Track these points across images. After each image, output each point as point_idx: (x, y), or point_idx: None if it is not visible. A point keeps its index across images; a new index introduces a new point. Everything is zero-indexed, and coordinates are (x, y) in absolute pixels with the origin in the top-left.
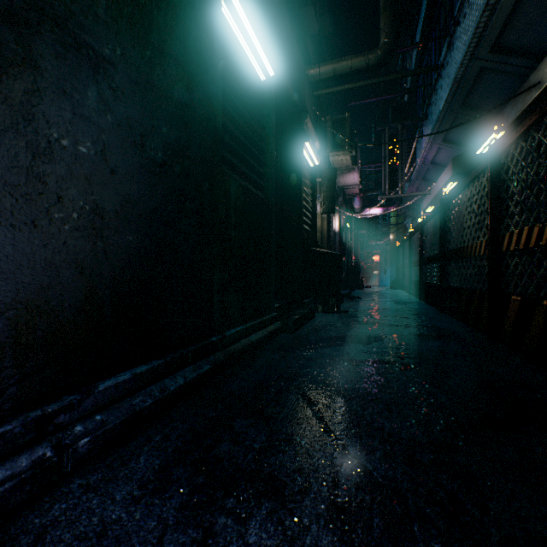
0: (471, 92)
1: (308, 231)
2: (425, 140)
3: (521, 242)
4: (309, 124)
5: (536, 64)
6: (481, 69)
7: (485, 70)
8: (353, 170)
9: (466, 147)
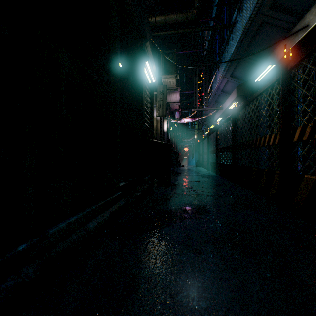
0: (252, 41)
1: (148, 127)
2: (219, 76)
3: None
4: (149, 48)
5: (296, 20)
6: (261, 23)
7: (263, 24)
8: (177, 90)
9: (243, 81)
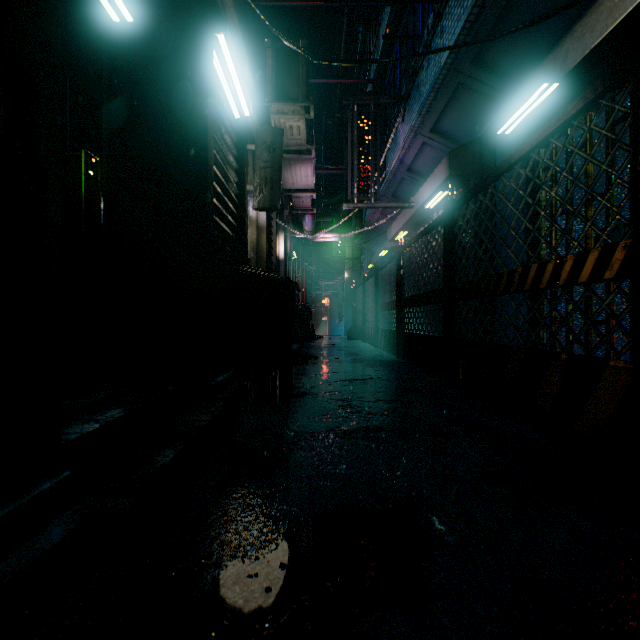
0: (494, 32)
1: (228, 232)
2: (405, 131)
3: None
4: None
5: None
6: None
7: None
8: (308, 155)
9: (459, 144)
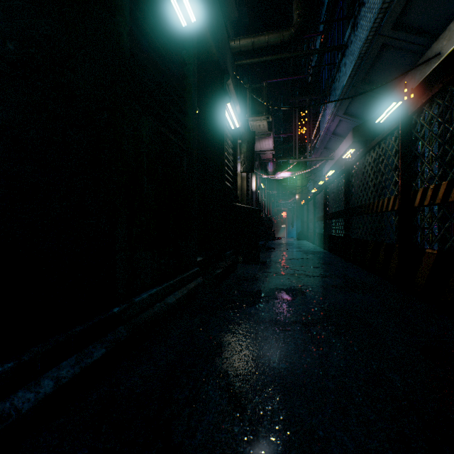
0: (371, 68)
1: (230, 187)
2: (328, 113)
3: (439, 196)
4: (231, 86)
5: (430, 42)
6: (382, 46)
7: (385, 47)
8: (269, 136)
9: (362, 120)
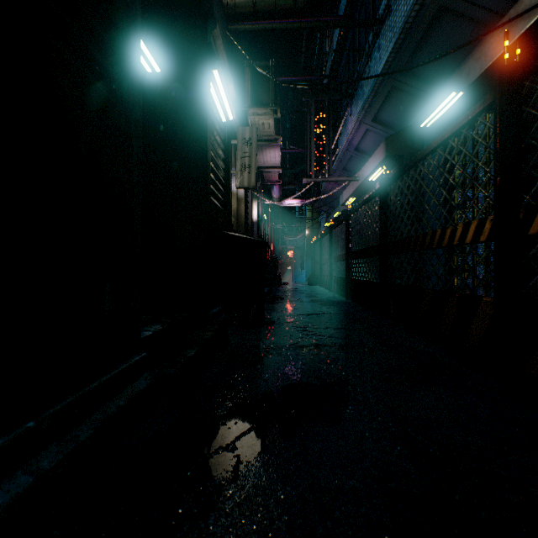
0: (417, 50)
1: (219, 207)
2: (352, 120)
3: None
4: (220, 43)
5: (505, 7)
6: (438, 12)
7: (441, 14)
8: (276, 142)
9: (395, 130)
